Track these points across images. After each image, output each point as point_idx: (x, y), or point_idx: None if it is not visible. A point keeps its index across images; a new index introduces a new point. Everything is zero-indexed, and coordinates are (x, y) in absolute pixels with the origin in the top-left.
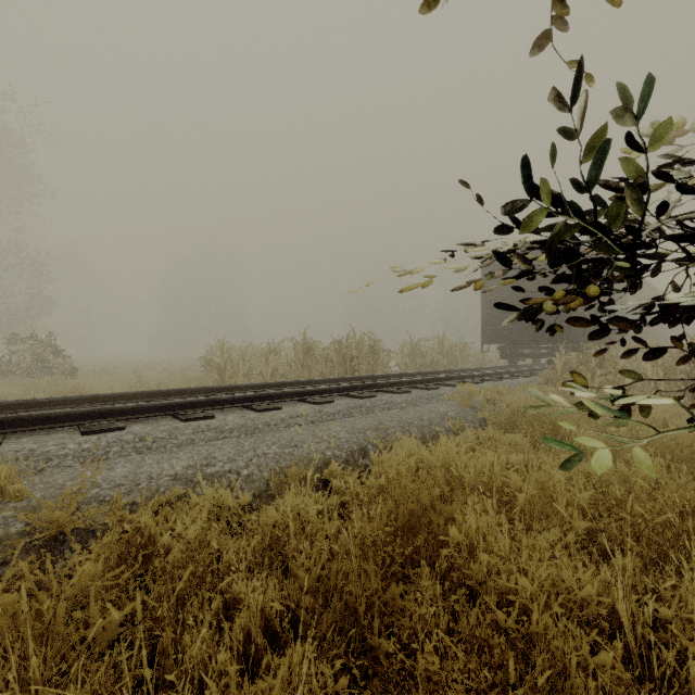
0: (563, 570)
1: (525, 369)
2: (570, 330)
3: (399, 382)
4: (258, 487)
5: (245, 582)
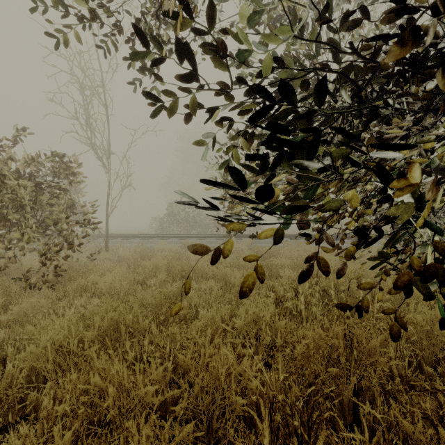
0: None
1: None
2: None
3: None
4: None
5: None
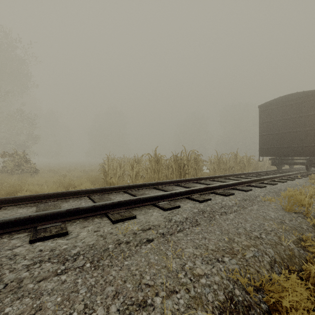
0: None
1: (294, 173)
2: None
3: (222, 185)
4: None
5: None
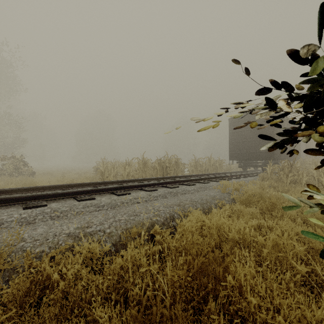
0: (299, 305)
1: (251, 173)
2: (273, 154)
3: (189, 180)
4: (115, 239)
5: (101, 306)
